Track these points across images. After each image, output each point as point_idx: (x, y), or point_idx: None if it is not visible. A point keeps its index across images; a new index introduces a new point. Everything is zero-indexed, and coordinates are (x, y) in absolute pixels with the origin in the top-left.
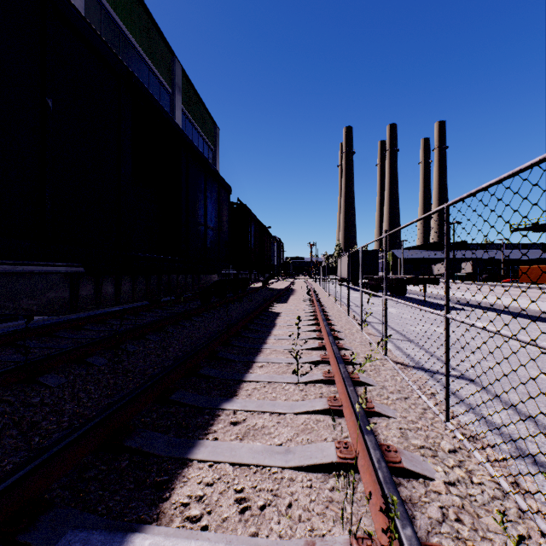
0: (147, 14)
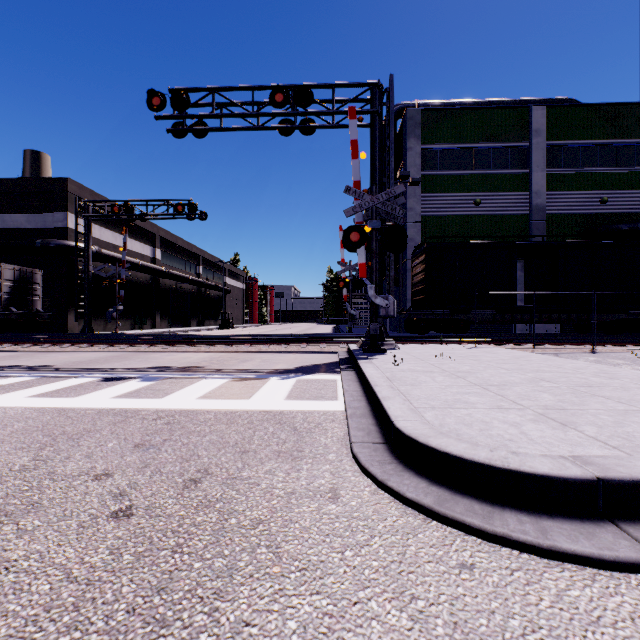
0: (611, 106)
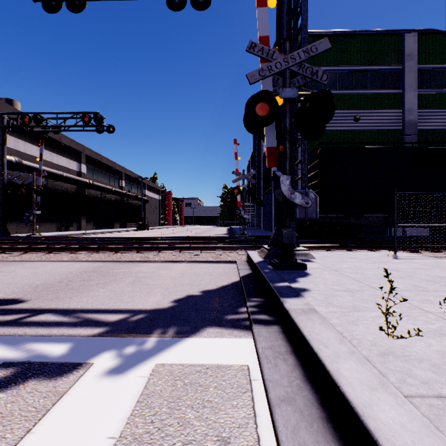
0: None
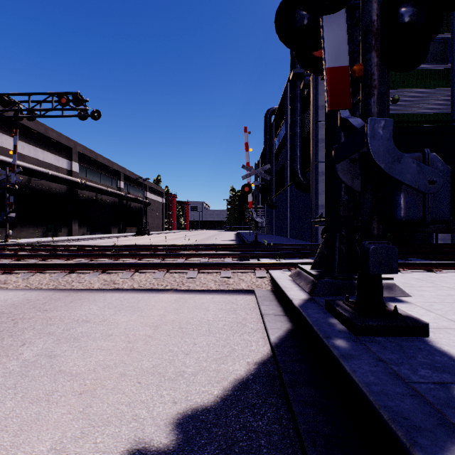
0: None
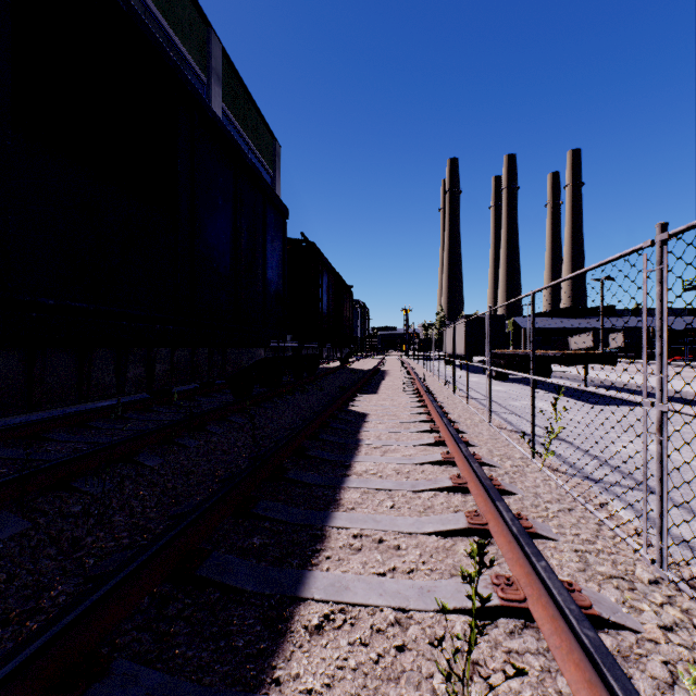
0: None
